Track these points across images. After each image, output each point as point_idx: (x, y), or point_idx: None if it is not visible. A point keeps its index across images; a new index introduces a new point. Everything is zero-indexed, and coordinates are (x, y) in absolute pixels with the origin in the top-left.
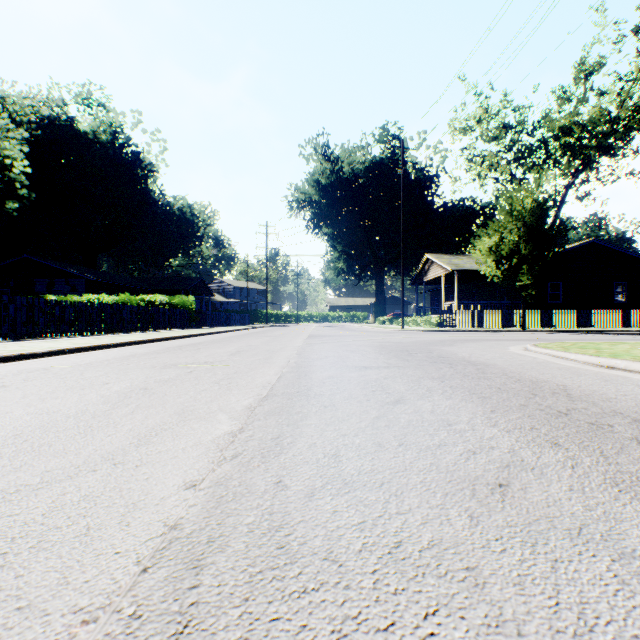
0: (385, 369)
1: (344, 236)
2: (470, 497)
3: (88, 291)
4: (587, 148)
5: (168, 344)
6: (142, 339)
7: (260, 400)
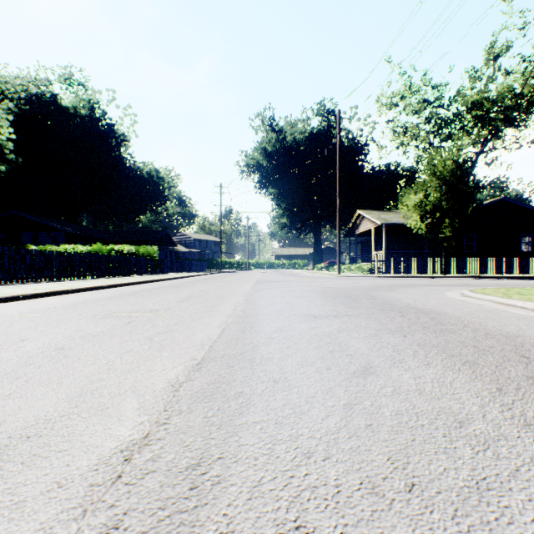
0: (335, 319)
1: (287, 195)
2: None
3: (67, 242)
4: (495, 120)
5: (126, 289)
6: (102, 285)
7: (191, 369)
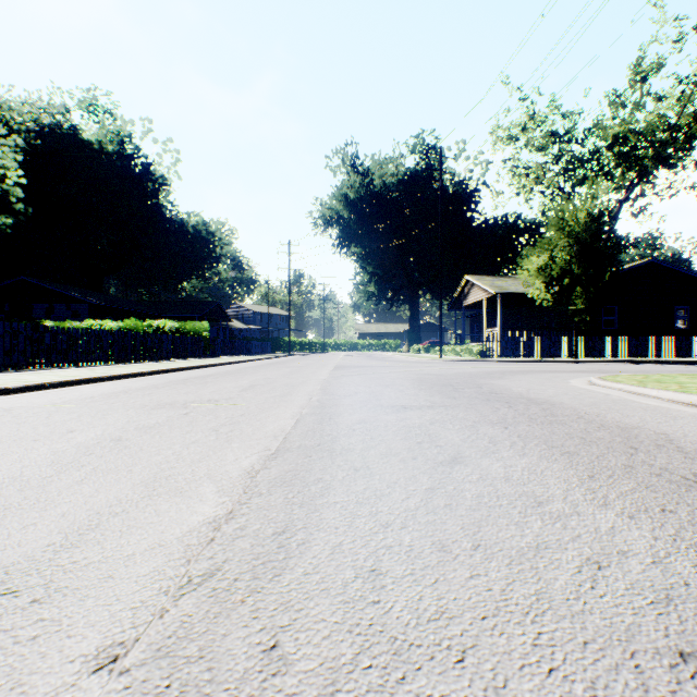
0: (429, 410)
1: (375, 256)
2: (642, 696)
3: (91, 316)
4: (643, 159)
5: (172, 376)
6: (143, 371)
7: (266, 458)
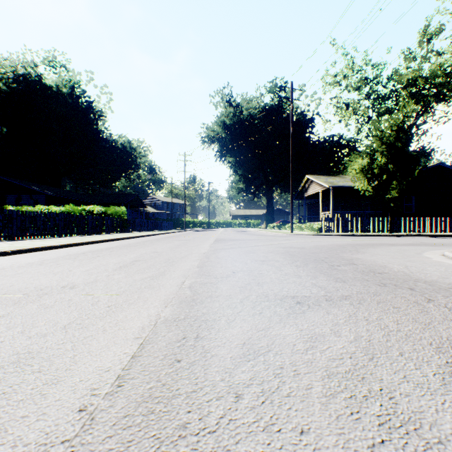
0: (334, 308)
1: (243, 163)
2: None
3: (47, 204)
4: (427, 96)
5: (76, 250)
6: (53, 244)
7: None
